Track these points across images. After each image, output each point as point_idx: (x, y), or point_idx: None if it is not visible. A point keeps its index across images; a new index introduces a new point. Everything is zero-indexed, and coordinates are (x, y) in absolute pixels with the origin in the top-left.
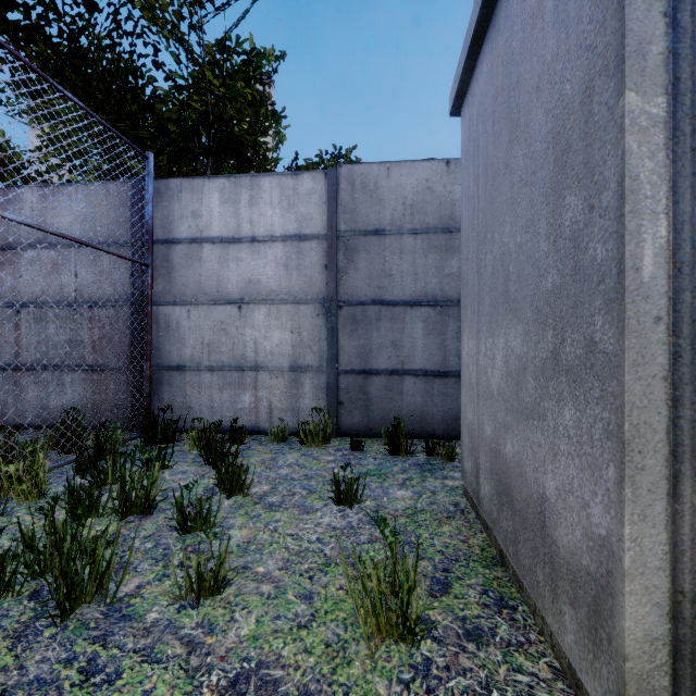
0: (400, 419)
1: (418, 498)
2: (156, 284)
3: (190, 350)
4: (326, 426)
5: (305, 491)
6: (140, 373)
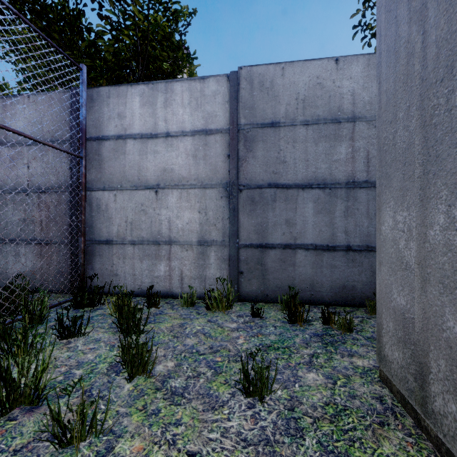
0: (294, 288)
1: (333, 386)
2: (89, 173)
3: (116, 227)
4: (229, 294)
5: (210, 370)
6: (77, 246)
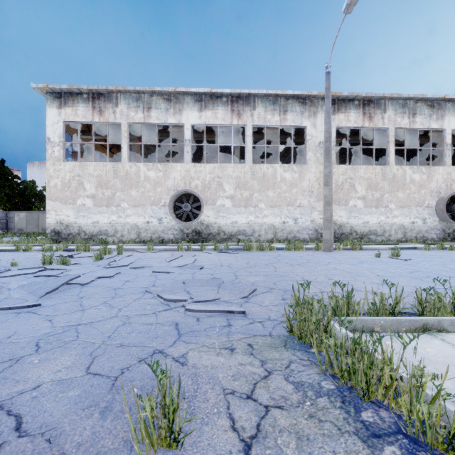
0: None
1: None
2: (9, 221)
3: (12, 227)
4: None
5: None
6: (7, 229)
